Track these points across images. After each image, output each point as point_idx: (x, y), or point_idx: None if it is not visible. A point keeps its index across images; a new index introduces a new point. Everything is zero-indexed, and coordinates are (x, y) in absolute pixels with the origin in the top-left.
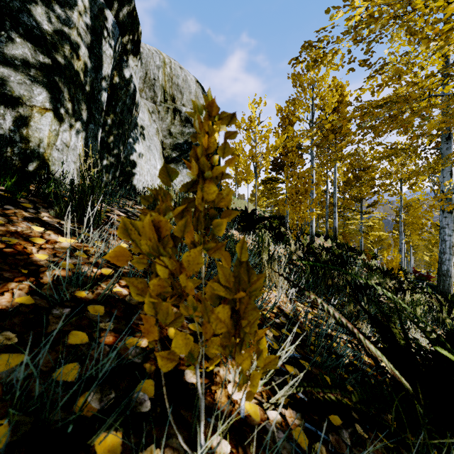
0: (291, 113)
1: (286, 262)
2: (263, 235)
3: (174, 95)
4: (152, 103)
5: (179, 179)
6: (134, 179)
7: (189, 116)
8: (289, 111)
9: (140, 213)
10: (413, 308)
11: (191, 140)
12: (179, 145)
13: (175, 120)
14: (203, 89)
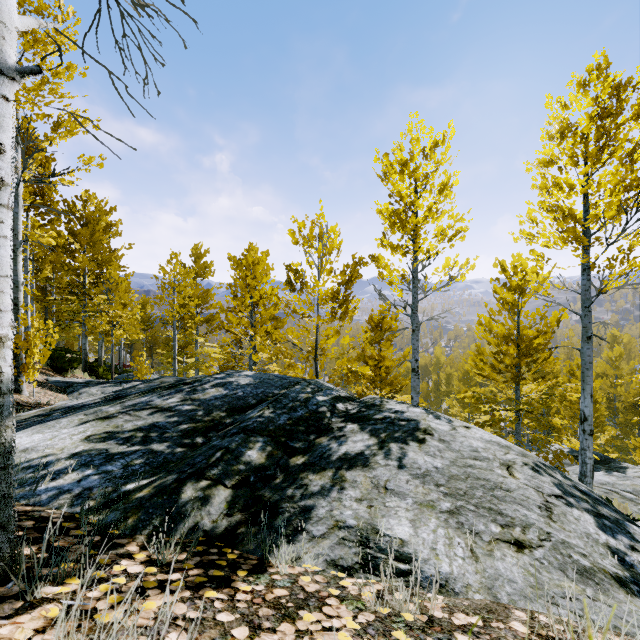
0: None
1: None
2: None
3: None
4: None
5: None
6: None
7: None
8: None
9: None
10: None
11: None
12: None
13: None
14: None
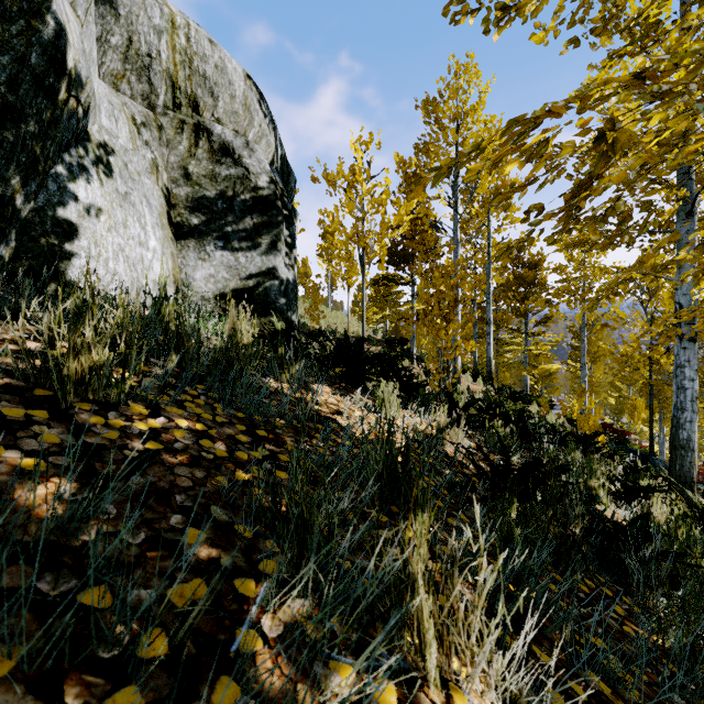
0: (420, 170)
1: (436, 459)
2: (393, 424)
3: (196, 96)
4: (144, 108)
5: (205, 271)
6: (70, 266)
7: (230, 143)
8: (419, 162)
9: (9, 370)
10: (691, 550)
11: (232, 193)
12: (207, 201)
13: (198, 149)
14: (261, 95)
